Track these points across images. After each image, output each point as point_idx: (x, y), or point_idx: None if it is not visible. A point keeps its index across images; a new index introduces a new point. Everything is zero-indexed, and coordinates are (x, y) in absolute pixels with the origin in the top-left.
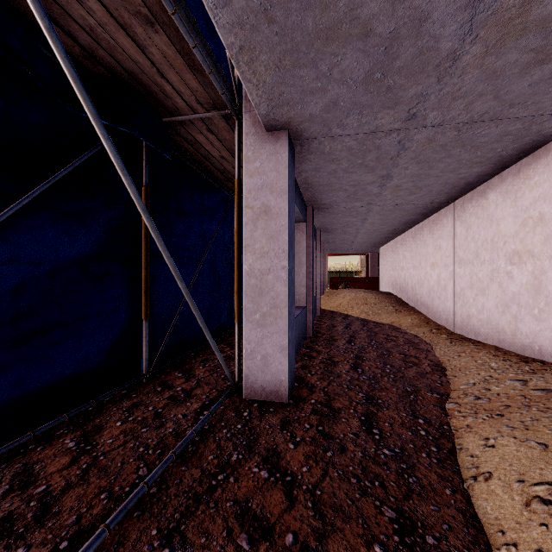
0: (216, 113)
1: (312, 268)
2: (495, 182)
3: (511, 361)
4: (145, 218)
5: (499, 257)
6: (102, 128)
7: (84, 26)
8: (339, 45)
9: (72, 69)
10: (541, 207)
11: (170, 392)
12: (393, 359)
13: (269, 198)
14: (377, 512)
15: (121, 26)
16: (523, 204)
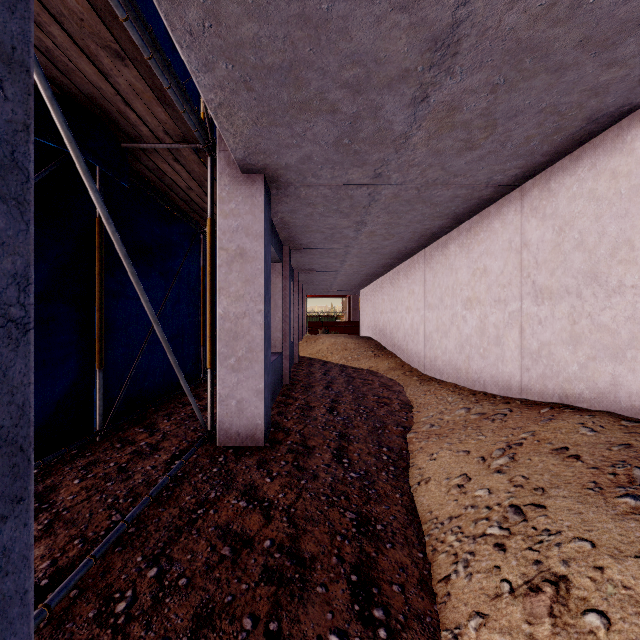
0: (186, 146)
1: (289, 312)
2: (455, 234)
3: (463, 395)
4: (126, 264)
5: (457, 303)
6: (91, 182)
7: (38, 46)
8: (311, 115)
9: (68, 131)
10: (485, 260)
11: (132, 448)
12: (368, 401)
13: (245, 241)
14: (341, 516)
15: (84, 53)
16: (473, 257)
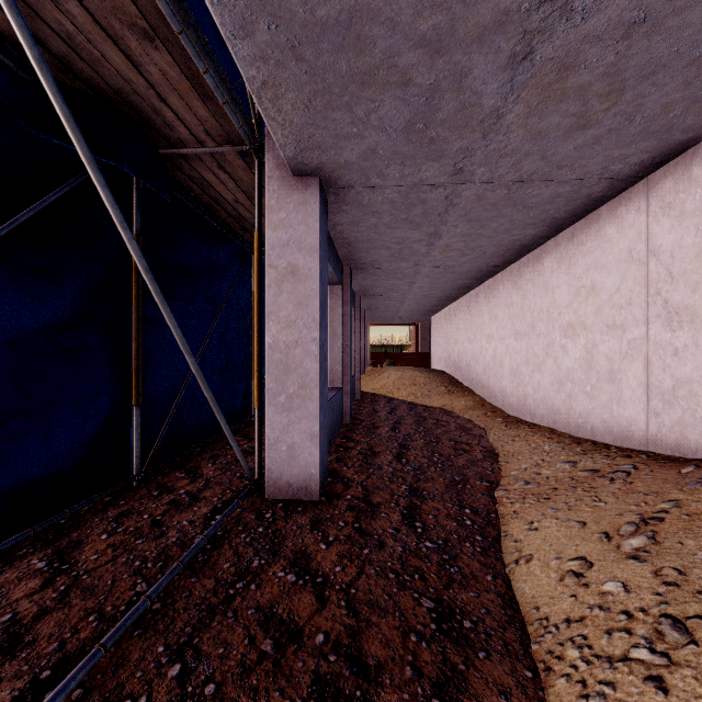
0: (230, 148)
1: (350, 341)
2: (551, 246)
3: (564, 443)
4: (147, 280)
5: (555, 329)
6: (98, 174)
7: (58, 31)
8: (376, 91)
9: (64, 105)
10: (593, 276)
11: (170, 496)
12: (442, 446)
13: (297, 257)
14: (415, 604)
15: (109, 36)
16: (576, 272)
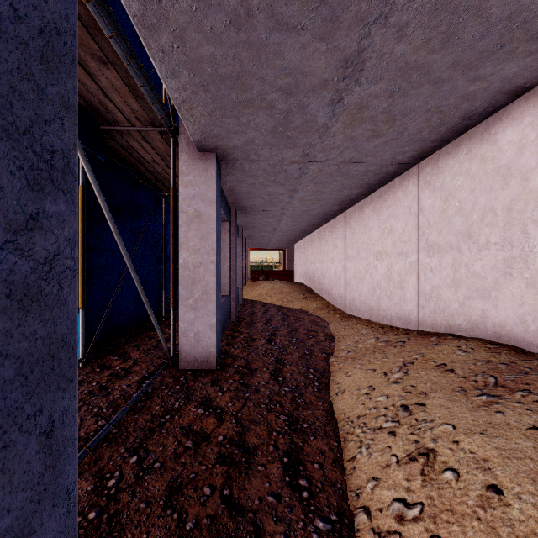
0: (153, 129)
1: (235, 262)
2: (368, 200)
3: (374, 328)
4: (111, 225)
5: (370, 255)
6: (88, 164)
7: None
8: (254, 110)
9: None
10: (391, 222)
11: (110, 371)
12: (299, 334)
13: (201, 206)
14: (276, 418)
15: None
16: (382, 219)
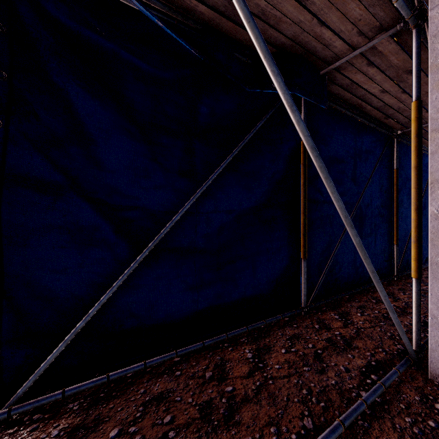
0: (381, 36)
1: None
2: None
3: None
4: (313, 157)
5: None
6: (272, 65)
7: (257, 14)
8: None
9: (245, 8)
10: None
11: (327, 334)
12: None
13: None
14: None
15: None
16: None
